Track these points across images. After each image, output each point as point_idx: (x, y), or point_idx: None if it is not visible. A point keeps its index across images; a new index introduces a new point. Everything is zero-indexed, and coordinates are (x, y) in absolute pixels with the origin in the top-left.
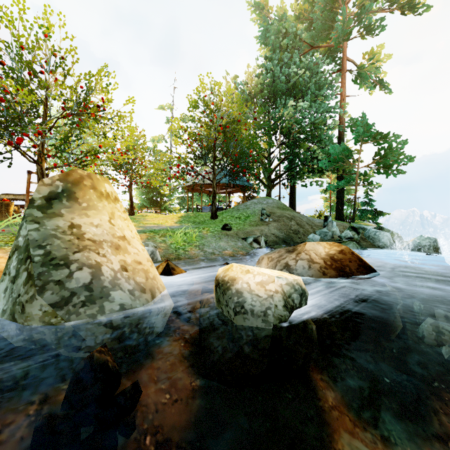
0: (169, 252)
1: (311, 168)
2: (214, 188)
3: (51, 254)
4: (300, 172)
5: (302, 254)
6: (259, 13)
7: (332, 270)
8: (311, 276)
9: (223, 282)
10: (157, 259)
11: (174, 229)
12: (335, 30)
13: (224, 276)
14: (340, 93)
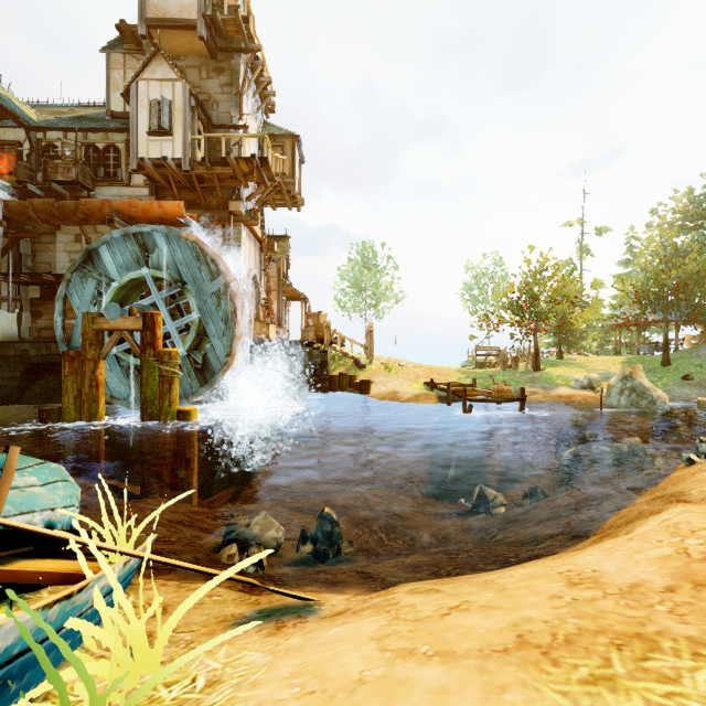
0: None
1: None
2: (666, 336)
3: (641, 390)
4: None
5: None
6: None
7: None
8: None
9: (702, 402)
10: None
11: None
12: None
13: (702, 401)
14: None
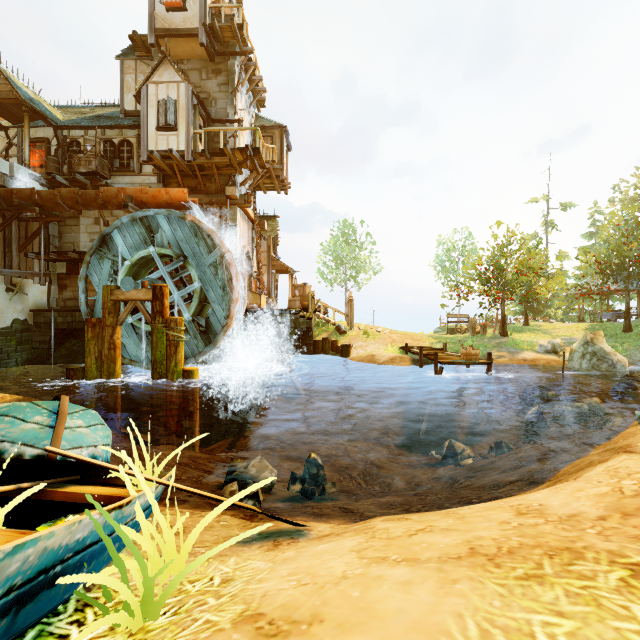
0: None
1: None
2: (627, 304)
3: (602, 355)
4: None
5: None
6: None
7: None
8: None
9: None
10: None
11: None
12: None
13: None
14: None
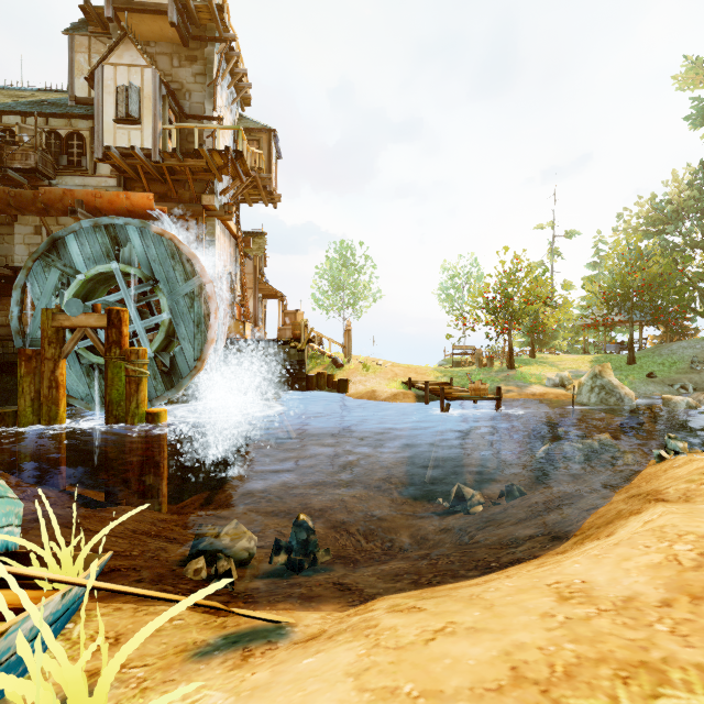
0: None
1: None
2: (631, 336)
3: (610, 388)
4: None
5: None
6: (692, 82)
7: None
8: None
9: (666, 399)
10: None
11: None
12: None
13: (666, 397)
14: None
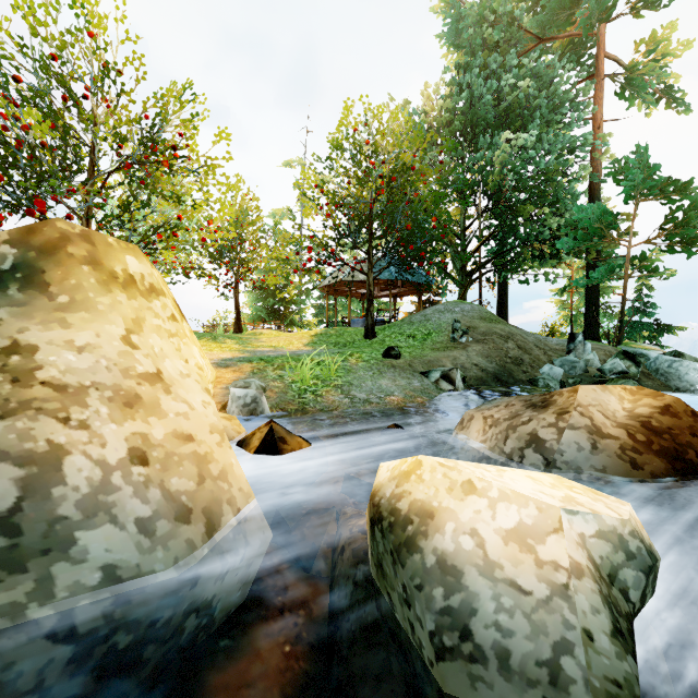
0: (288, 398)
1: (539, 250)
2: (370, 287)
3: None
4: (517, 259)
5: (573, 414)
6: None
7: (655, 456)
8: (600, 470)
9: (395, 517)
10: (262, 411)
11: (301, 356)
12: (585, 3)
13: (396, 497)
14: (593, 117)
